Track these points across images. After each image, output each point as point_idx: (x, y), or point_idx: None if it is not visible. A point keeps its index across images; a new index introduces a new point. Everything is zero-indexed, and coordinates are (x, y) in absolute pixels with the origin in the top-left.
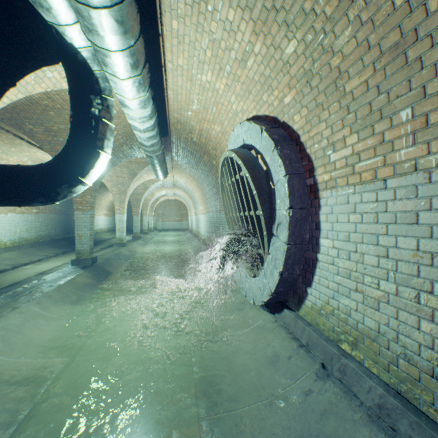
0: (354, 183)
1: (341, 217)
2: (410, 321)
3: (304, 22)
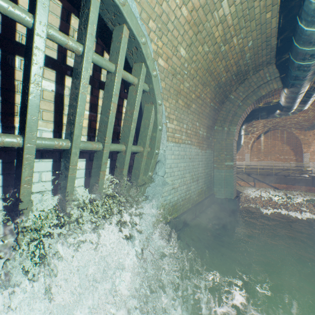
0: (174, 142)
1: (169, 157)
2: (182, 188)
3: (190, 58)
